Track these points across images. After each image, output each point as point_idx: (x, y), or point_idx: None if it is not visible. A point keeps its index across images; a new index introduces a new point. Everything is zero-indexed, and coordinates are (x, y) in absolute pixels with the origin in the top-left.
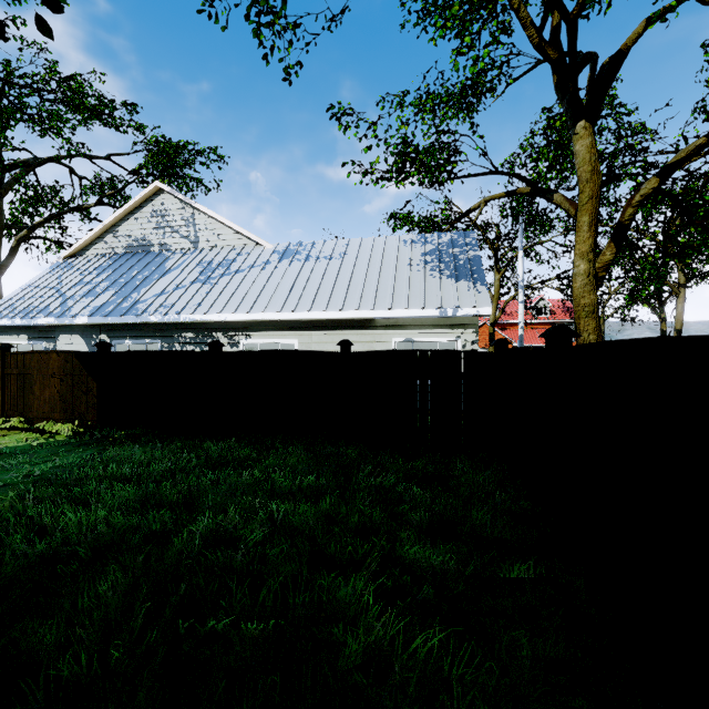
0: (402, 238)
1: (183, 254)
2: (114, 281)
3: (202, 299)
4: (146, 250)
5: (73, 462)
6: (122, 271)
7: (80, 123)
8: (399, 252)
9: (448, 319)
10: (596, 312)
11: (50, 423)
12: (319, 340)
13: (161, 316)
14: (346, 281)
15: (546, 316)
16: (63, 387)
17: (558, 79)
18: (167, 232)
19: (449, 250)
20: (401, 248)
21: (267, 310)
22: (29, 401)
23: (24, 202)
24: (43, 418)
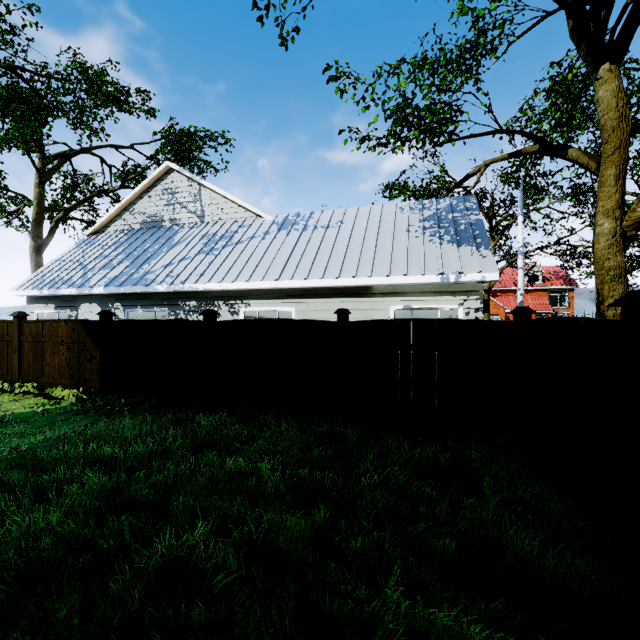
0: (399, 205)
1: (190, 228)
2: (129, 254)
3: (204, 269)
4: (158, 226)
5: (65, 434)
6: (136, 245)
7: (106, 116)
8: (396, 218)
9: (449, 286)
10: (624, 276)
11: (58, 389)
12: (316, 308)
13: (167, 285)
14: (342, 249)
15: (539, 283)
16: (70, 354)
17: (574, 23)
18: (177, 208)
19: (448, 215)
20: (398, 215)
21: (265, 279)
22: (41, 367)
23: (63, 188)
24: (53, 383)
